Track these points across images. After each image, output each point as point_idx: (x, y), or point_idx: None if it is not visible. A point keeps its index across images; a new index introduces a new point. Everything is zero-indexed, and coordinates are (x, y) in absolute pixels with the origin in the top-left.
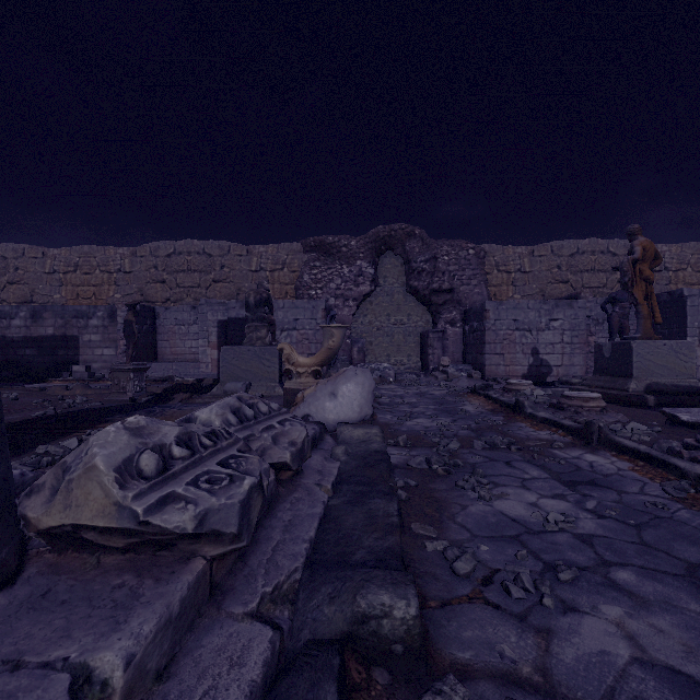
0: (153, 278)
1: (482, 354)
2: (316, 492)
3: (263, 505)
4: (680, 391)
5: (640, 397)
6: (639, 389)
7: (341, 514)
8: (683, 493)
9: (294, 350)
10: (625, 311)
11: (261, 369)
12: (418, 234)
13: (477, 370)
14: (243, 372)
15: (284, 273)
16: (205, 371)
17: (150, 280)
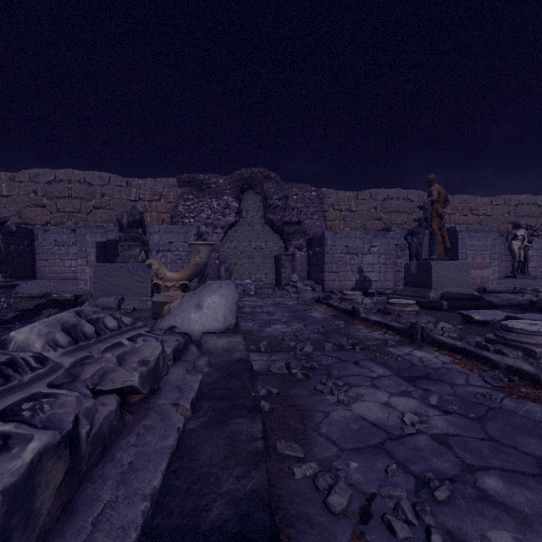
0: (32, 202)
1: (323, 272)
2: (171, 415)
3: (93, 449)
4: (463, 297)
5: (438, 303)
6: (436, 297)
7: (198, 443)
8: (499, 382)
9: (163, 265)
10: (420, 241)
11: (134, 284)
12: (273, 177)
13: (318, 284)
14: (116, 287)
15: (161, 204)
16: (83, 287)
17: (29, 204)
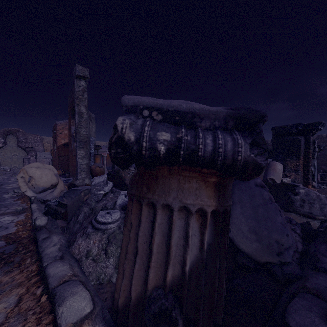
0: None
1: None
2: None
3: None
4: None
5: None
6: None
7: None
8: None
9: None
10: None
11: None
12: (21, 131)
13: None
14: None
15: None
16: None
17: None
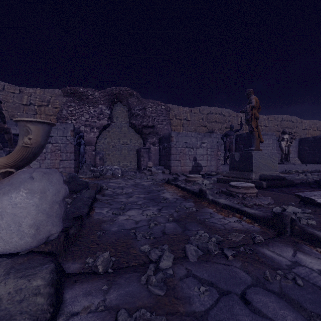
0: None
1: (170, 160)
2: None
3: None
4: (273, 178)
5: (260, 183)
6: (257, 178)
7: None
8: None
9: None
10: (231, 140)
11: None
12: (135, 95)
13: (167, 169)
14: None
15: (49, 108)
16: None
17: None
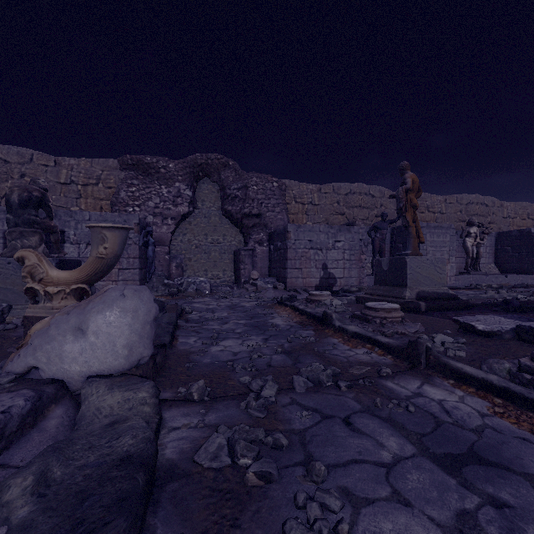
0: None
1: (285, 269)
2: None
3: None
4: (439, 297)
5: (416, 304)
6: (412, 297)
7: None
8: None
9: (44, 260)
10: (383, 236)
11: None
12: (232, 165)
13: (280, 282)
14: None
15: (99, 189)
16: None
17: None
